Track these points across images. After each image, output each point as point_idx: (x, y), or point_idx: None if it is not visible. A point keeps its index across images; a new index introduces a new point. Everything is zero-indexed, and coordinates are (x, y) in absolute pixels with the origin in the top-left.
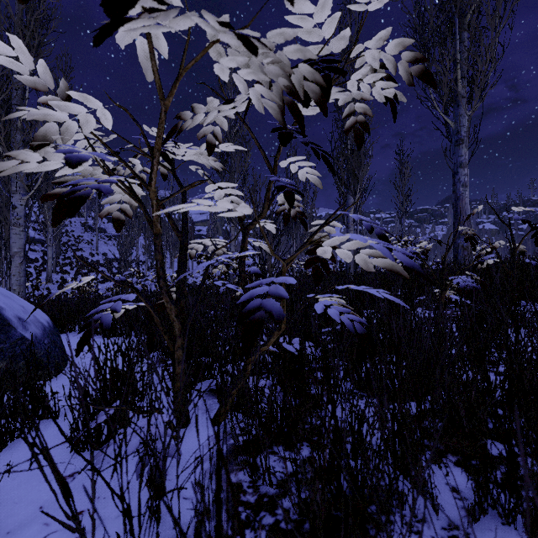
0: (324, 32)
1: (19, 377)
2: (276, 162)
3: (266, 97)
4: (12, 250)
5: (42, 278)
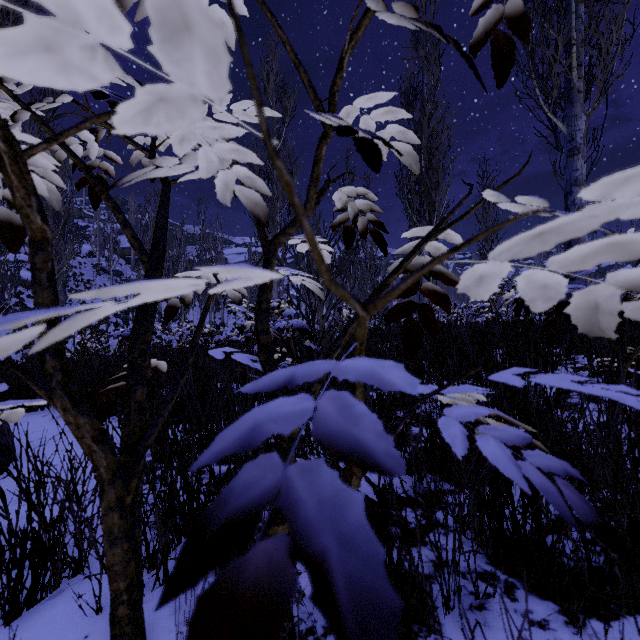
0: None
1: None
2: (335, 96)
3: None
4: None
5: None
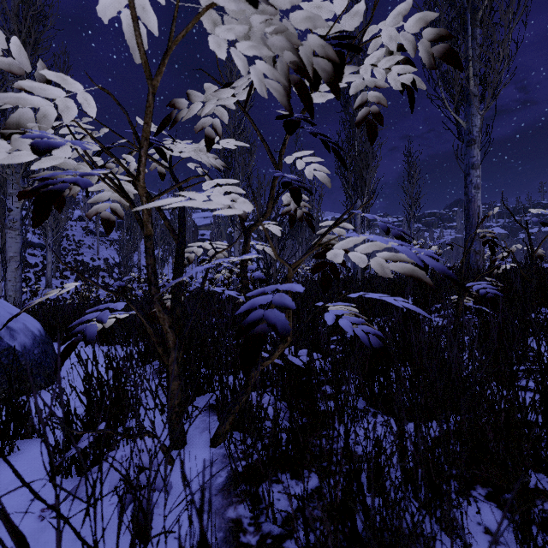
0: (335, 6)
1: (6, 390)
2: (281, 157)
3: (269, 76)
4: (7, 254)
5: (41, 283)
